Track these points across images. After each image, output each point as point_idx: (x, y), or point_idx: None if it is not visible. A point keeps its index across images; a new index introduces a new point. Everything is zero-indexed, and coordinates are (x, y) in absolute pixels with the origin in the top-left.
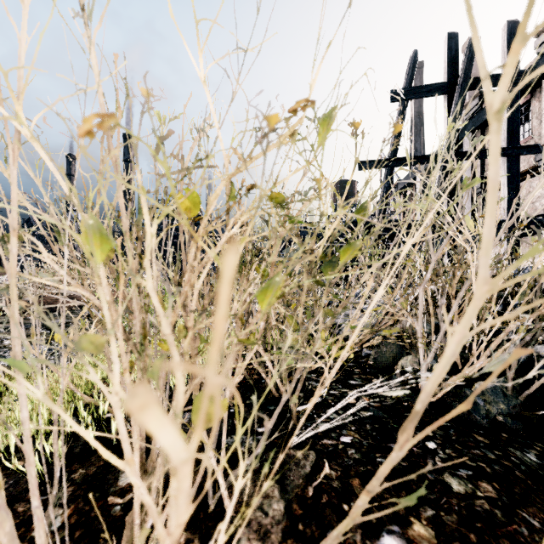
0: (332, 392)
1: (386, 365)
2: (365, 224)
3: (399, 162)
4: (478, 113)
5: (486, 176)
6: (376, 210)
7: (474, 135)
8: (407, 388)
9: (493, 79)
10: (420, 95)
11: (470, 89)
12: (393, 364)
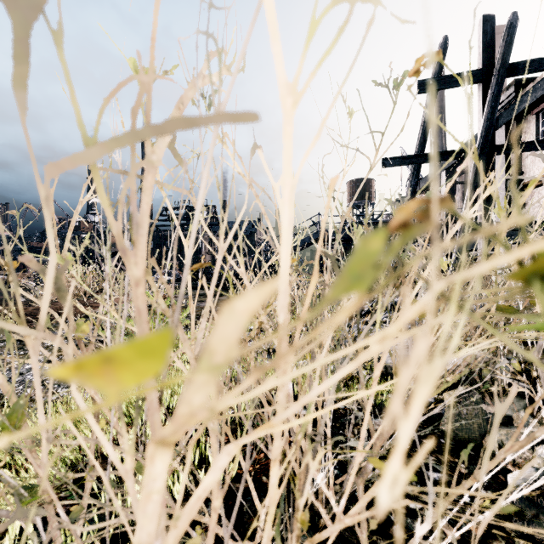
0: (413, 505)
1: (468, 436)
2: (383, 224)
3: (427, 158)
4: (514, 103)
5: (523, 171)
6: (443, 217)
7: (509, 127)
8: (543, 516)
9: (535, 64)
10: (451, 85)
11: (508, 76)
12: (479, 434)
